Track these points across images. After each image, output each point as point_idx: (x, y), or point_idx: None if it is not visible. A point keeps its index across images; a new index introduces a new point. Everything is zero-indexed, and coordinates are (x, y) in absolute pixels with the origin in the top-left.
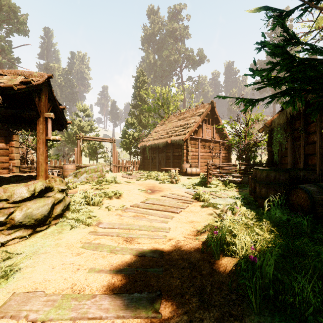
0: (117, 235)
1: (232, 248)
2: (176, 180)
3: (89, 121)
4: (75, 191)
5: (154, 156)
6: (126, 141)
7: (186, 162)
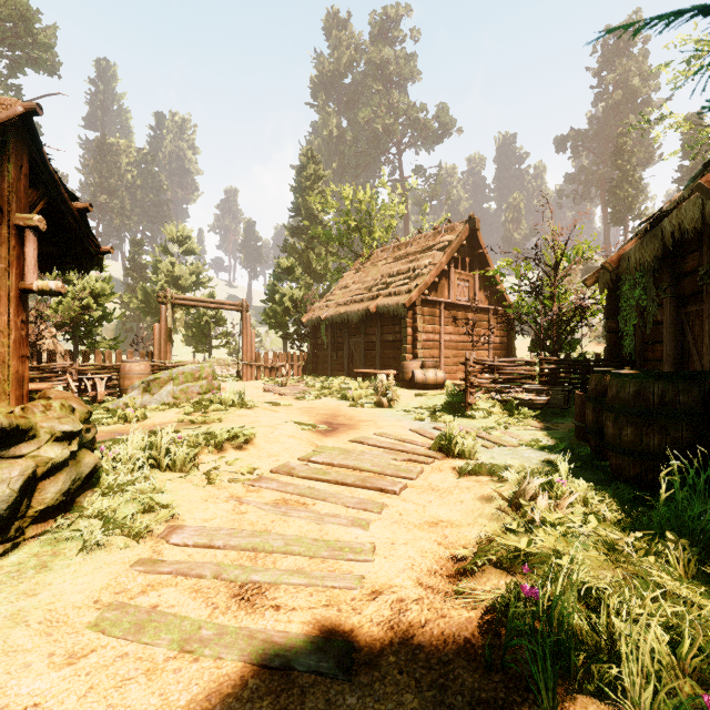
0: (216, 574)
1: (606, 671)
2: (390, 399)
3: (193, 264)
4: (140, 427)
5: (339, 342)
6: (276, 308)
7: (412, 356)
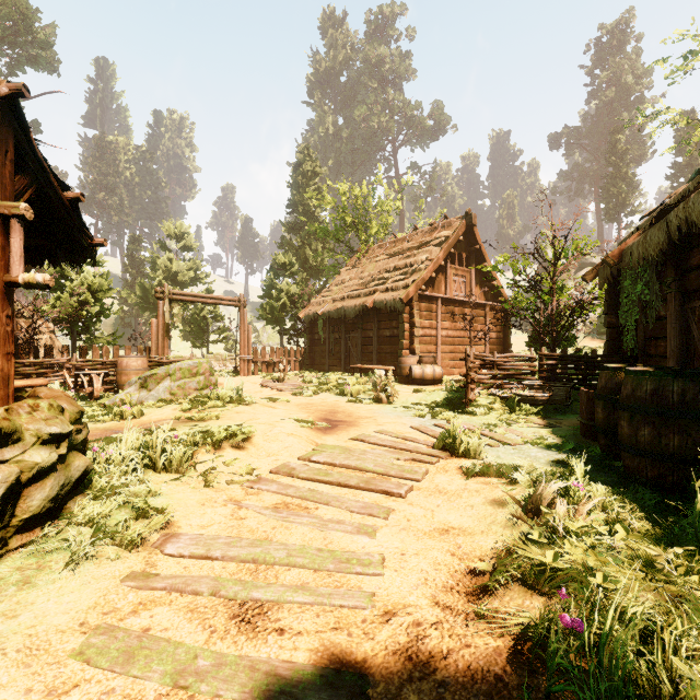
0: (214, 591)
1: None
2: (389, 395)
3: (191, 260)
4: (136, 424)
5: (336, 337)
6: (274, 303)
7: (409, 351)
